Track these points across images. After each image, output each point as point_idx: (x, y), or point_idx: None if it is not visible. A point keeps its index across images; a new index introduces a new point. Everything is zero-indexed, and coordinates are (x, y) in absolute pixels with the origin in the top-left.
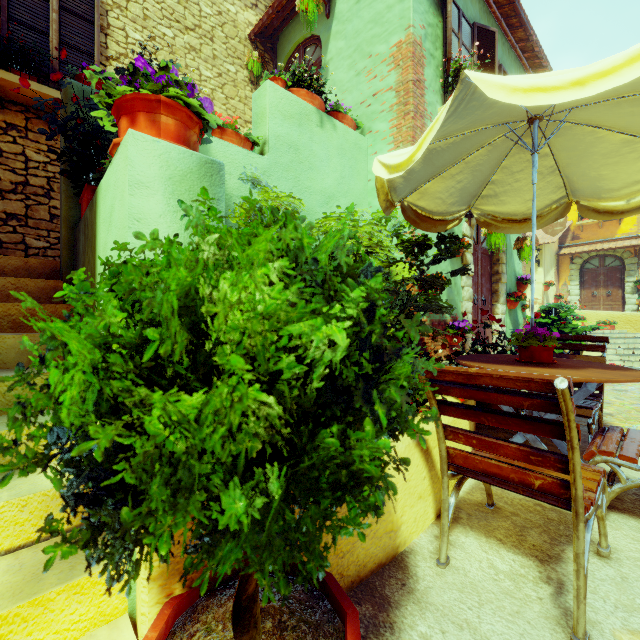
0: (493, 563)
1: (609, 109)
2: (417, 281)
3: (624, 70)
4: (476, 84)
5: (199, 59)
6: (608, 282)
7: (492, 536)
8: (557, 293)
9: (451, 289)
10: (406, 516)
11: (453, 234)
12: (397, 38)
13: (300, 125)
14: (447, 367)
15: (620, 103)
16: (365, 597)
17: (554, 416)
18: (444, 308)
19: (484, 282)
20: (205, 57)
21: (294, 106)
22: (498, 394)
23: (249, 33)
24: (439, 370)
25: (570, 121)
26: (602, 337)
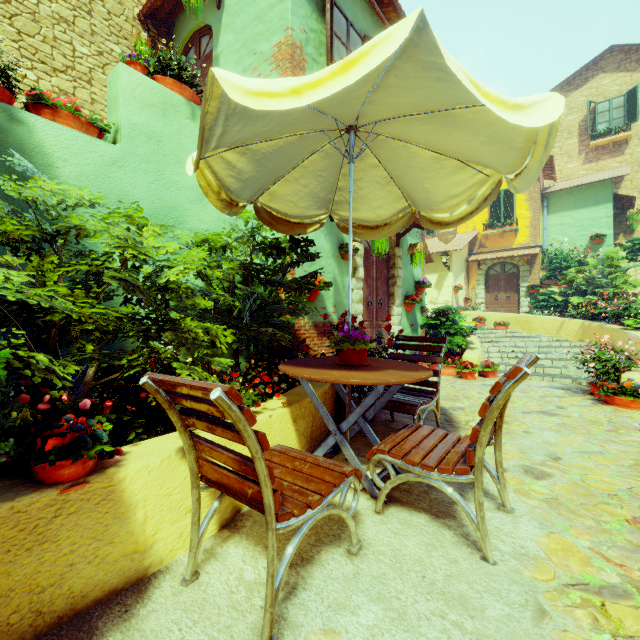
0: (243, 573)
1: (406, 126)
2: (270, 283)
3: (329, 83)
4: (220, 83)
5: (72, 32)
6: (507, 287)
7: (262, 543)
8: (467, 296)
9: (339, 291)
10: (164, 533)
11: (341, 238)
12: (278, 38)
13: (165, 115)
14: (164, 377)
15: (412, 121)
16: (69, 633)
17: (356, 417)
18: (297, 311)
19: (380, 285)
20: (80, 31)
21: (156, 94)
22: (204, 404)
23: (138, 13)
24: (158, 380)
25: (384, 134)
26: (442, 338)
